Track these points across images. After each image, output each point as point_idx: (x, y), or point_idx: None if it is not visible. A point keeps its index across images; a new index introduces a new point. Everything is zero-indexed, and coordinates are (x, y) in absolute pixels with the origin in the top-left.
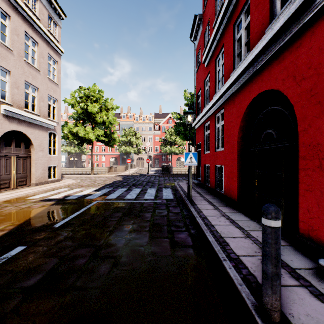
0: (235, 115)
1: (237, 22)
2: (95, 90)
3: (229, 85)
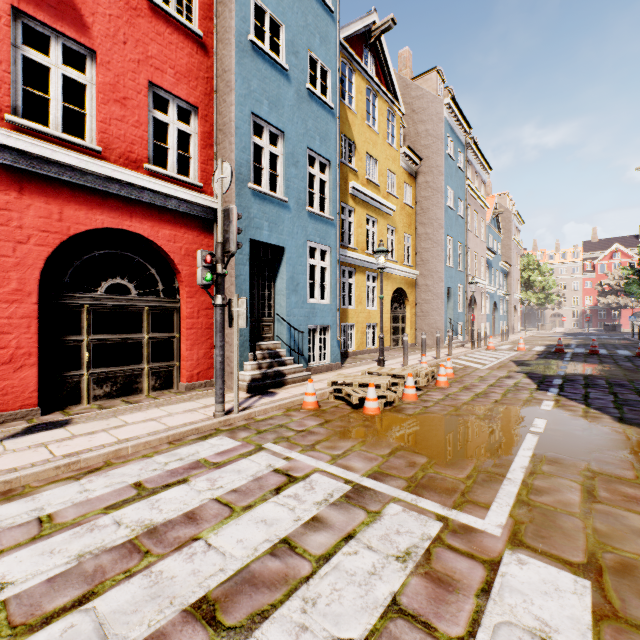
0: None
1: None
2: (532, 259)
3: None
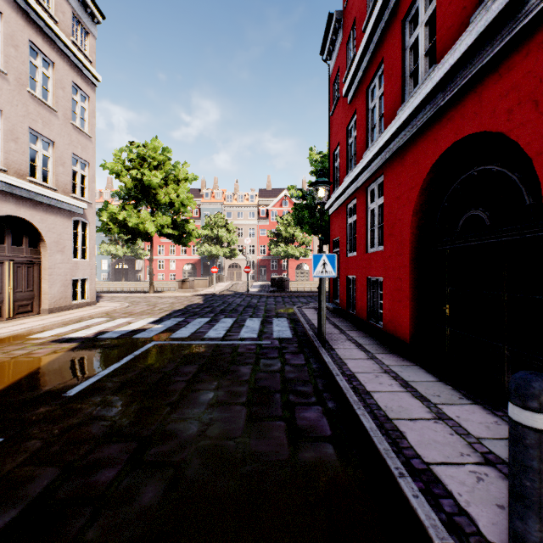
0: (406, 186)
1: (409, 14)
2: (157, 148)
3: (395, 130)
